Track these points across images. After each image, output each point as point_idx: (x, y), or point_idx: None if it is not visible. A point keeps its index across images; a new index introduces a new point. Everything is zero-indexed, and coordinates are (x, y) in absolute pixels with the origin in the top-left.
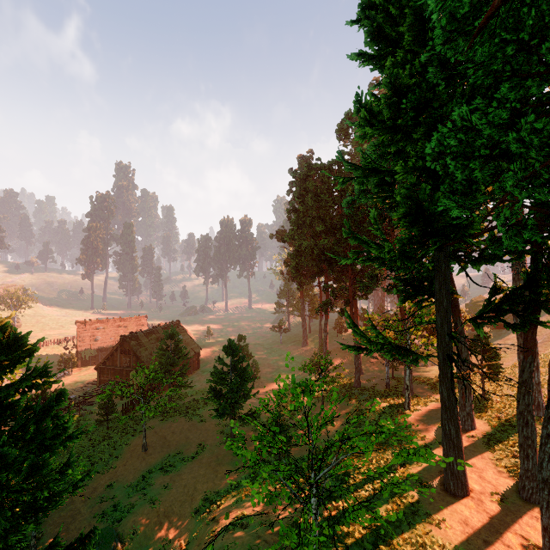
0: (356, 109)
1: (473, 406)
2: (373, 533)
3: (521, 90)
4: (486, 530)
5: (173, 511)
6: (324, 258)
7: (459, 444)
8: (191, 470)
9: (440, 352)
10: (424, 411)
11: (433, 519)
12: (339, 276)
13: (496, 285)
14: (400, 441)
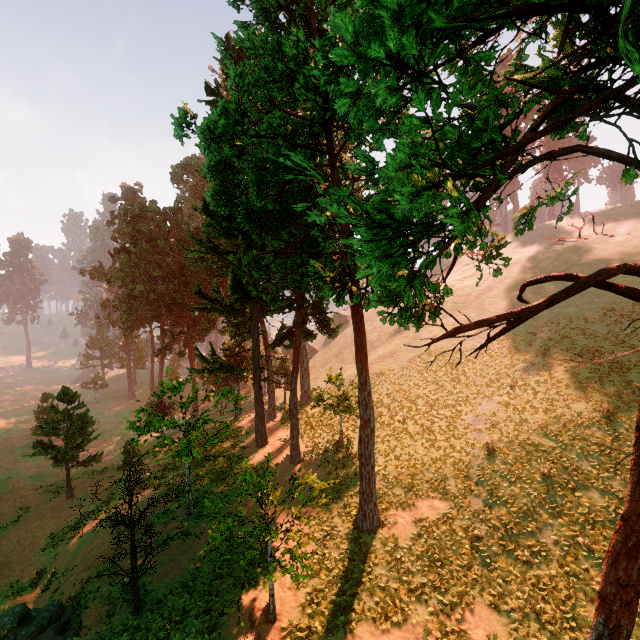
0: (204, 211)
1: (278, 408)
2: (216, 474)
3: (278, 244)
4: (274, 452)
5: (11, 562)
6: (163, 304)
7: (263, 417)
8: (19, 529)
9: (254, 366)
10: (248, 419)
11: (249, 458)
12: (177, 321)
13: (283, 326)
14: (232, 436)
